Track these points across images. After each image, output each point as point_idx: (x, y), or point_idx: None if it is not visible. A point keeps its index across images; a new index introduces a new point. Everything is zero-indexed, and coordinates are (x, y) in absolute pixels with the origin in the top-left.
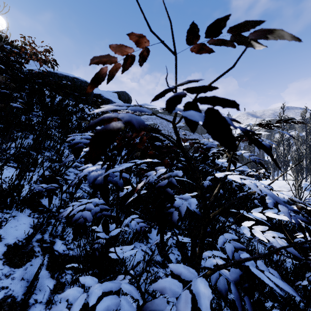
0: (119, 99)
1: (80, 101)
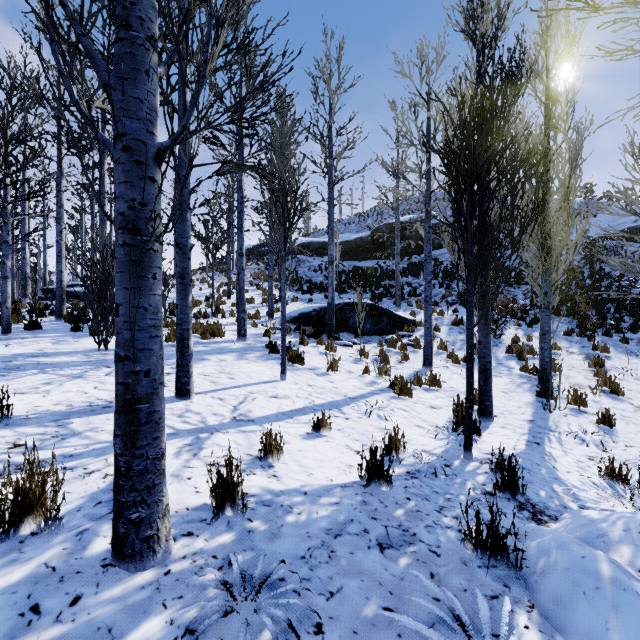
0: None
1: None
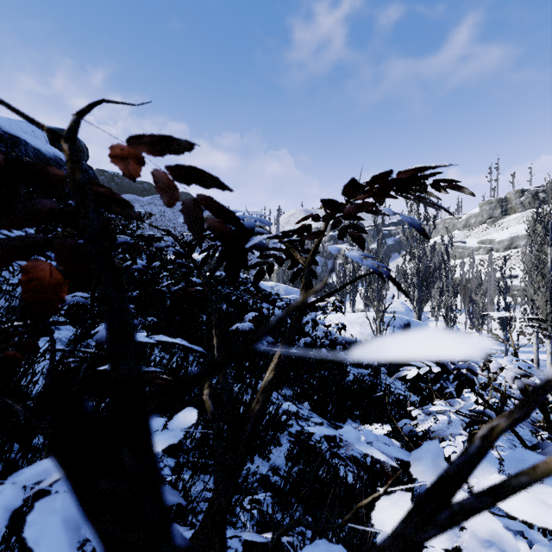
0: (53, 145)
1: None
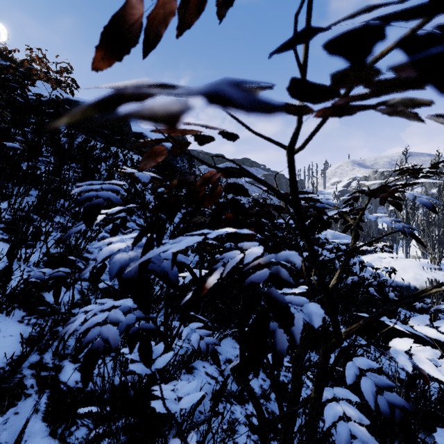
0: None
1: (113, 143)
